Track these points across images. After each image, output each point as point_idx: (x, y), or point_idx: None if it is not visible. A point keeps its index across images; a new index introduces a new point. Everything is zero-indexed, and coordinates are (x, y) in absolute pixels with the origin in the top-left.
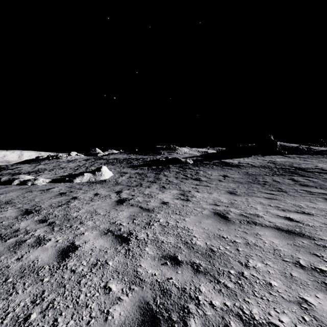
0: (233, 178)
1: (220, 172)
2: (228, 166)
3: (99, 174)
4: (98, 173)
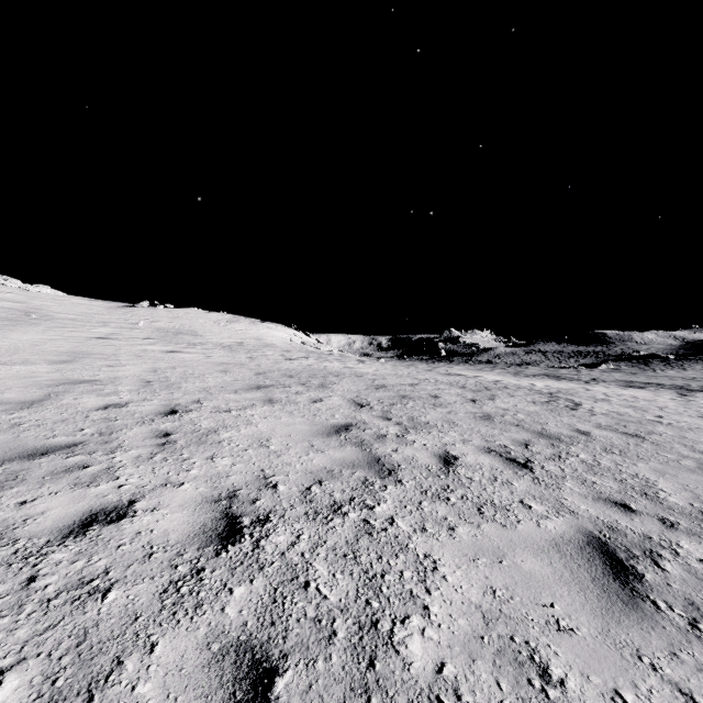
0: None
1: None
2: None
3: (609, 365)
4: (608, 364)
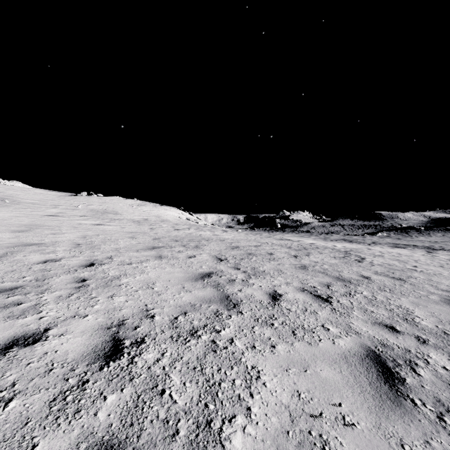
0: (447, 236)
1: (442, 234)
2: (449, 231)
3: (383, 233)
4: (383, 233)
